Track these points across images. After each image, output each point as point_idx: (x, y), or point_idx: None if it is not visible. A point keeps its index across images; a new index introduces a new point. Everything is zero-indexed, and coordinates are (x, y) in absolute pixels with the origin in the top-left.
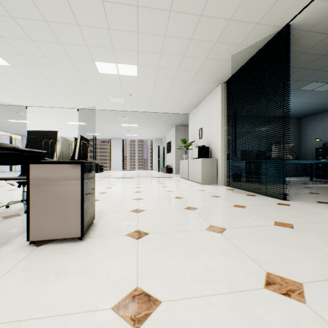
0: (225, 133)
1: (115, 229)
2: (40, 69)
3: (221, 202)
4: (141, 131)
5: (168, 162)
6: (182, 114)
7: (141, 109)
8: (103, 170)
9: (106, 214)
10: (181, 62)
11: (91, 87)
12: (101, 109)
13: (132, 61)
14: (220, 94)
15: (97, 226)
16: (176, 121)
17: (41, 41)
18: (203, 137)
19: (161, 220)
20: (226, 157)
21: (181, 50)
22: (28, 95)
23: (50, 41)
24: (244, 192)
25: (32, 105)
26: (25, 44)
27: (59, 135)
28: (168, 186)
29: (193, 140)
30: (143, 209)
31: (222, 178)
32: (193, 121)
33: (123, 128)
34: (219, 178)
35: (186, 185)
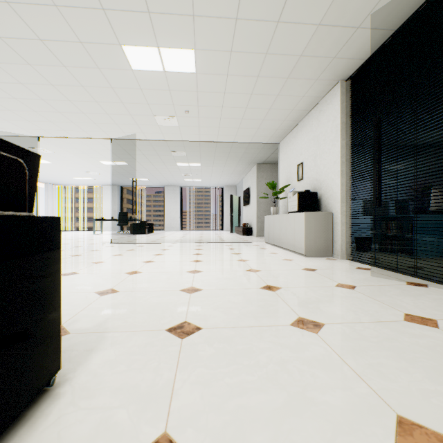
0: (347, 168)
1: (95, 429)
2: (38, 68)
3: (367, 305)
4: (206, 174)
5: (245, 218)
6: (268, 144)
7: (204, 137)
8: (153, 231)
9: (107, 341)
10: (273, 36)
11: (125, 99)
12: (144, 139)
13: (186, 41)
14: (339, 100)
15: (53, 404)
16: (258, 156)
17: (23, 4)
18: (305, 177)
19: (240, 378)
20: (350, 209)
21: (275, 7)
22: (35, 118)
23: (38, 3)
24: (397, 277)
25: (45, 135)
26: (0, 14)
27: (94, 181)
28: (249, 260)
29: (287, 184)
30: (196, 325)
31: (343, 246)
32: (286, 153)
33: (180, 169)
34: (337, 245)
35: (279, 258)
